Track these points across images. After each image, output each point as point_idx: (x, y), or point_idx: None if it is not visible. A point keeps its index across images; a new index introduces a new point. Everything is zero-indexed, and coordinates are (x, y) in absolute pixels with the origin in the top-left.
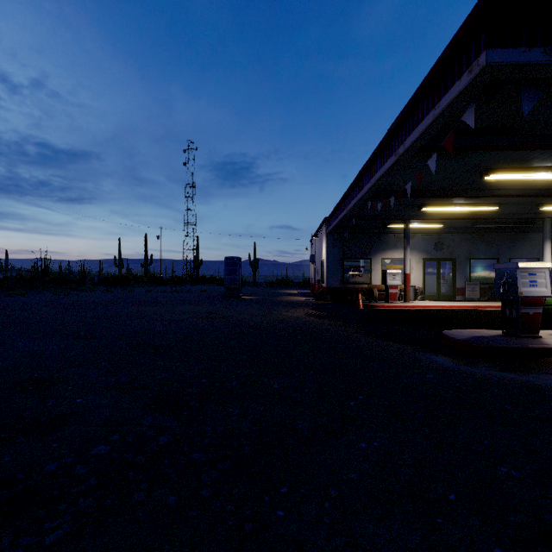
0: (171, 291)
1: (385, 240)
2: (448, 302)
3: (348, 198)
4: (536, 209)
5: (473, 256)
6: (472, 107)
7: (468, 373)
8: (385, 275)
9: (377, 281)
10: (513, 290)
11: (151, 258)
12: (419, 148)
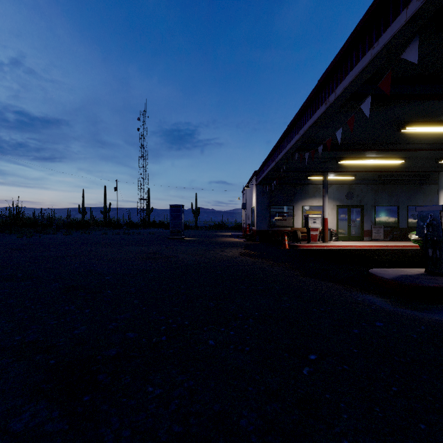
0: (124, 234)
1: (305, 190)
2: (360, 242)
3: (277, 152)
4: (436, 162)
5: (378, 204)
6: (416, 40)
7: (415, 319)
8: (307, 219)
9: (298, 225)
10: (437, 231)
11: (109, 206)
12: (349, 96)
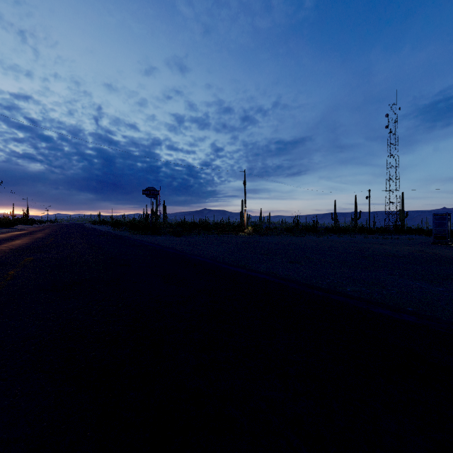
0: (382, 238)
1: None
2: None
3: None
4: None
5: None
6: None
7: None
8: None
9: None
10: None
11: (359, 213)
12: None
